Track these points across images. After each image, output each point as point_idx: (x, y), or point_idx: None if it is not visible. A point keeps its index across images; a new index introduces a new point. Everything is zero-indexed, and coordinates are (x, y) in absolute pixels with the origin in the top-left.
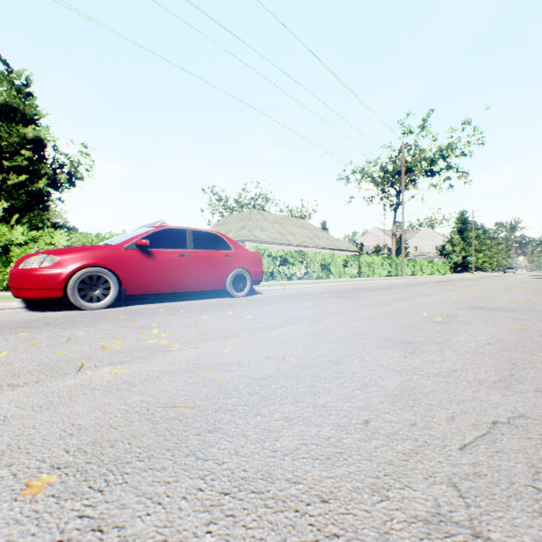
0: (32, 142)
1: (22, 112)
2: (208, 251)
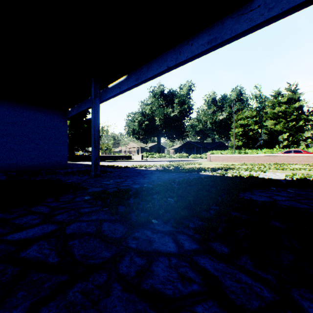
0: (297, 108)
1: (293, 98)
2: (295, 153)
